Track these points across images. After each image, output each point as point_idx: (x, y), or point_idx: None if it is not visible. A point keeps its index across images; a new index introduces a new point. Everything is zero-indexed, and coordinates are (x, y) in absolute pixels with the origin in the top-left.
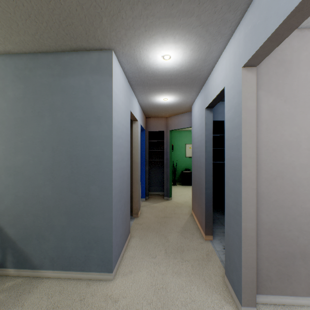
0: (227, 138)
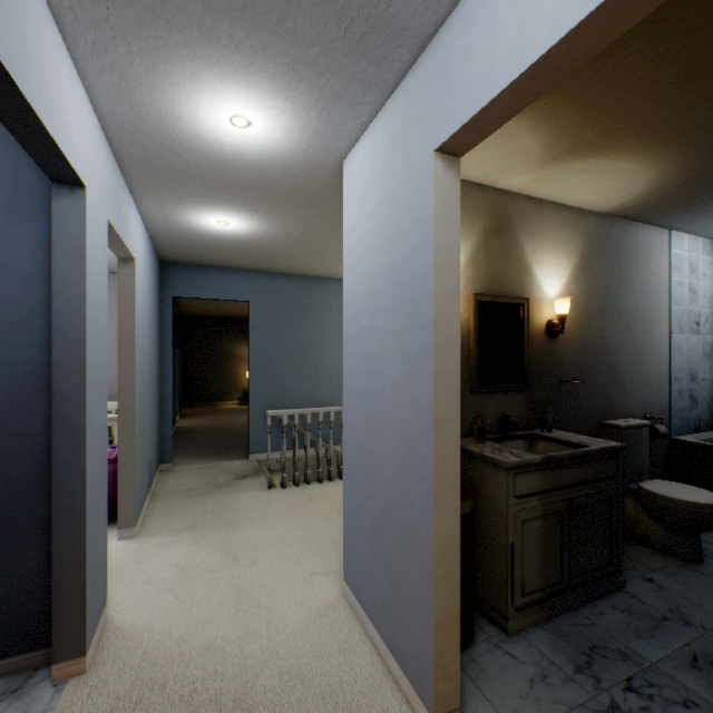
0: (93, 321)
